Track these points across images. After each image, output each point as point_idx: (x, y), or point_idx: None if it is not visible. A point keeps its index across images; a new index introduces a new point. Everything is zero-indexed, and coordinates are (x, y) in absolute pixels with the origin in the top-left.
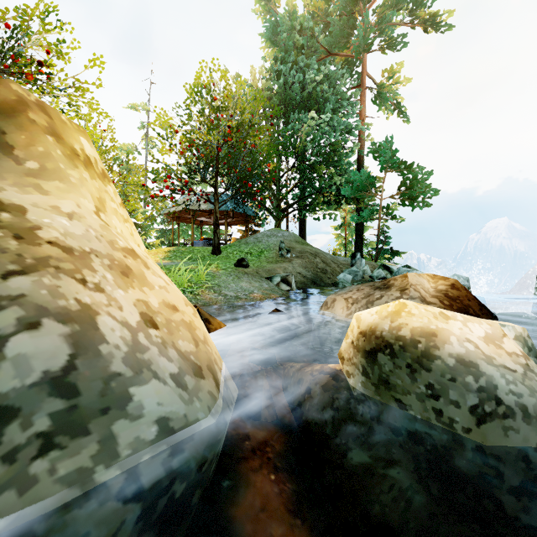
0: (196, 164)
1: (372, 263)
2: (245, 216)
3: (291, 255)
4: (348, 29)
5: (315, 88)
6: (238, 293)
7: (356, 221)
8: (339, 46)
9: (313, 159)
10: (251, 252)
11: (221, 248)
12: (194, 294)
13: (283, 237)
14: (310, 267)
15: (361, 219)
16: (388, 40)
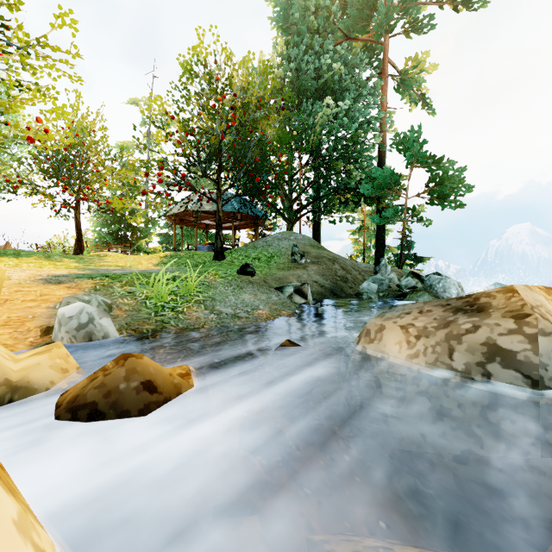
0: (196, 156)
1: (398, 269)
2: (254, 219)
3: (306, 261)
4: (368, 11)
5: (332, 76)
6: (238, 309)
7: (378, 222)
8: (358, 30)
9: (329, 155)
10: (259, 257)
11: (226, 253)
12: (176, 311)
13: (296, 240)
14: (329, 274)
15: (383, 220)
16: (413, 22)
